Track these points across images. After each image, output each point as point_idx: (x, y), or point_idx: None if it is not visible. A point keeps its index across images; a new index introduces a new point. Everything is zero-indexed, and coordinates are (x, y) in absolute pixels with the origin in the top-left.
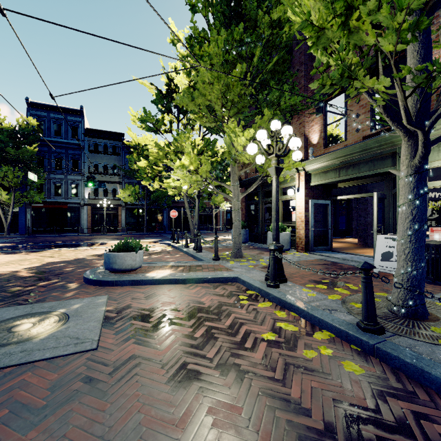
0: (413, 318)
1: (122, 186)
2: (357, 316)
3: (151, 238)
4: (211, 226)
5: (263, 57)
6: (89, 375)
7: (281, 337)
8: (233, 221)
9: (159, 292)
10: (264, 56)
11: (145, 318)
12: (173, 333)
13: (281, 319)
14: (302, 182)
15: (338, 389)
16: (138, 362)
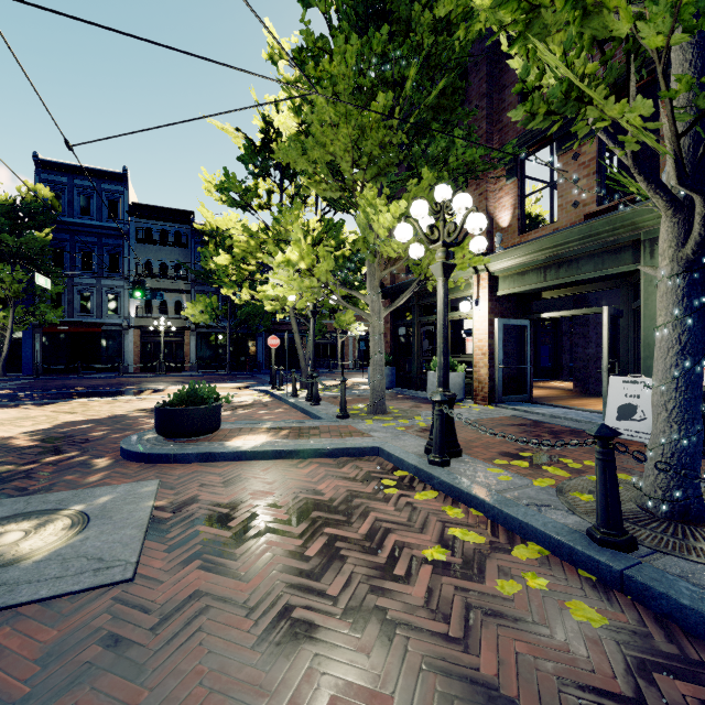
0: (682, 521)
1: (191, 297)
2: (585, 517)
3: (237, 381)
4: (334, 361)
5: (421, 83)
6: (116, 632)
7: (457, 556)
8: (372, 354)
9: (247, 474)
10: (423, 83)
11: (222, 520)
12: (268, 548)
13: (455, 521)
14: (483, 289)
15: (565, 657)
16: (205, 606)
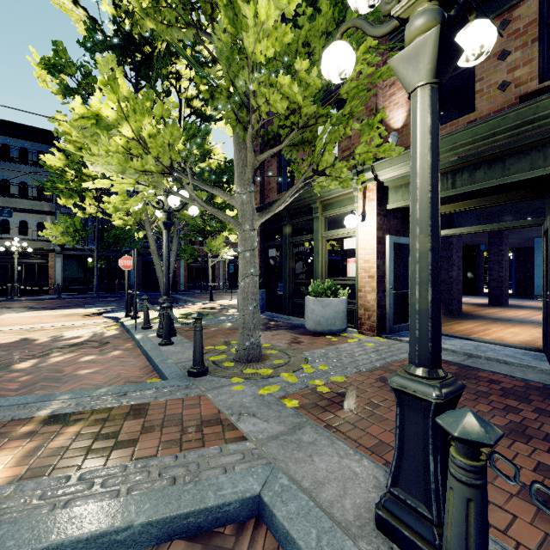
0: None
1: (57, 219)
2: None
3: (97, 304)
4: (205, 283)
5: None
6: None
7: None
8: (241, 277)
9: None
10: None
11: None
12: None
13: None
14: (370, 202)
15: None
16: None
